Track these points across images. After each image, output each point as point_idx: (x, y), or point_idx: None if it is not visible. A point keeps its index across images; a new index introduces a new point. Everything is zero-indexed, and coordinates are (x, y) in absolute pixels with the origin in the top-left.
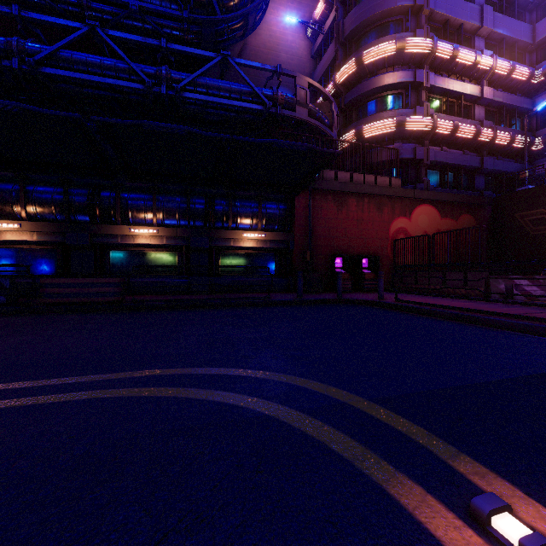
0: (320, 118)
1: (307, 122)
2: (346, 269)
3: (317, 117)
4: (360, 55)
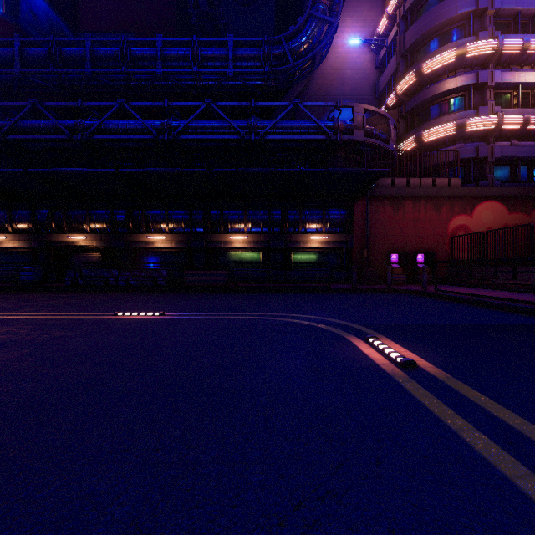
0: (376, 135)
1: (364, 141)
2: (401, 264)
3: (374, 135)
4: (419, 66)
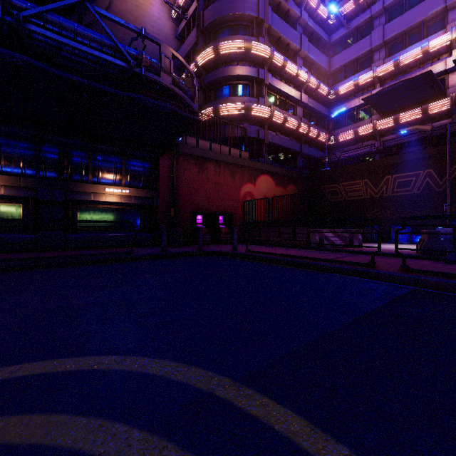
0: (183, 88)
1: (171, 89)
2: (206, 224)
3: (181, 87)
4: (217, 44)
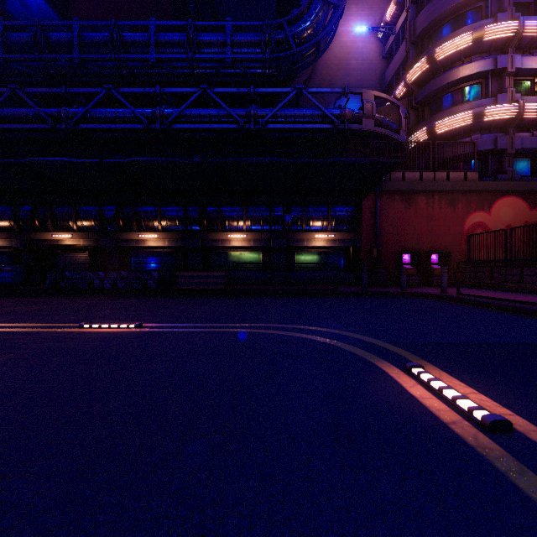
0: (387, 125)
1: (373, 131)
2: (414, 264)
3: (384, 124)
4: (432, 52)
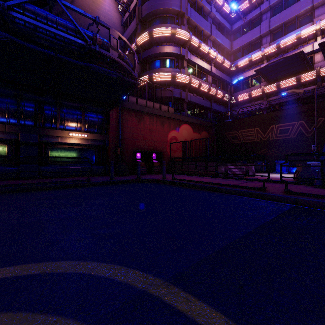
0: (126, 61)
1: (118, 62)
2: (143, 159)
3: (125, 60)
4: (151, 30)
